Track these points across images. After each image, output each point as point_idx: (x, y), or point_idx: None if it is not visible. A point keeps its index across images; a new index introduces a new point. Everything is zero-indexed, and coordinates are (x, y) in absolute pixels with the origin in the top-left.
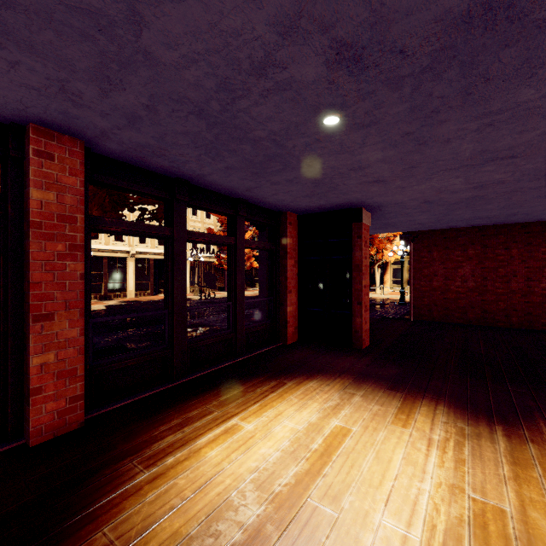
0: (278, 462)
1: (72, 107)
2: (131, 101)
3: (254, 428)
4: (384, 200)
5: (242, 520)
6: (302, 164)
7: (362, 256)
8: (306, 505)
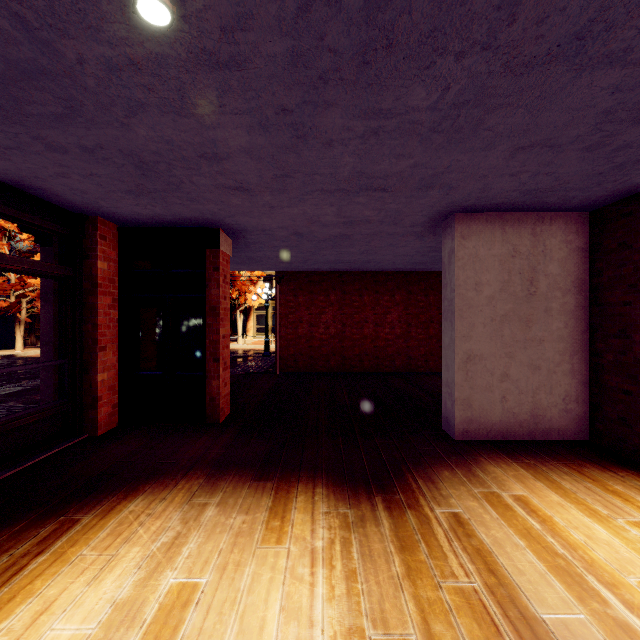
0: None
1: None
2: None
3: None
4: (249, 222)
5: None
6: (108, 116)
7: (220, 295)
8: None
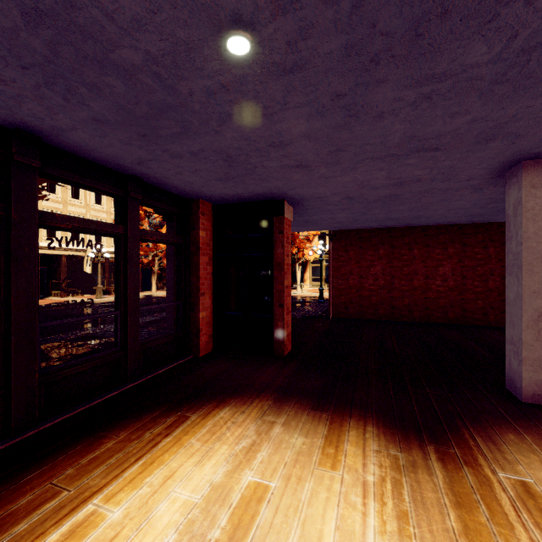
0: None
1: None
2: None
3: (123, 515)
4: (307, 192)
5: None
6: (207, 127)
7: (283, 253)
8: None
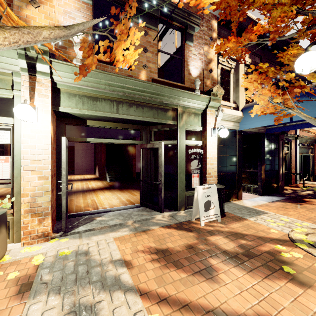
0: None
1: None
2: None
3: None
4: None
5: None
6: None
7: None
8: None
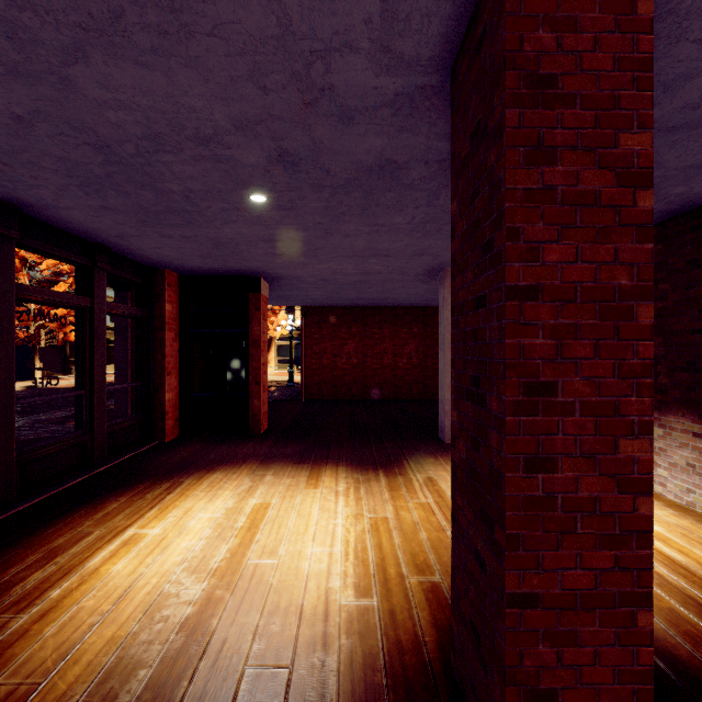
0: (206, 548)
1: None
2: None
3: (163, 530)
4: (285, 272)
5: (188, 599)
6: (210, 224)
7: (261, 330)
8: (248, 566)
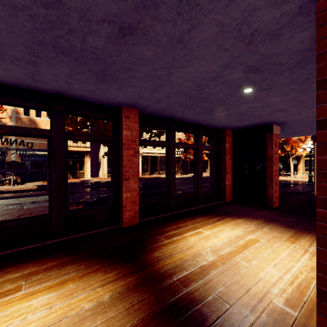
0: (221, 246)
1: (139, 99)
2: (161, 95)
3: (210, 233)
4: (287, 119)
5: (207, 259)
6: (234, 107)
7: (273, 152)
8: (234, 260)
